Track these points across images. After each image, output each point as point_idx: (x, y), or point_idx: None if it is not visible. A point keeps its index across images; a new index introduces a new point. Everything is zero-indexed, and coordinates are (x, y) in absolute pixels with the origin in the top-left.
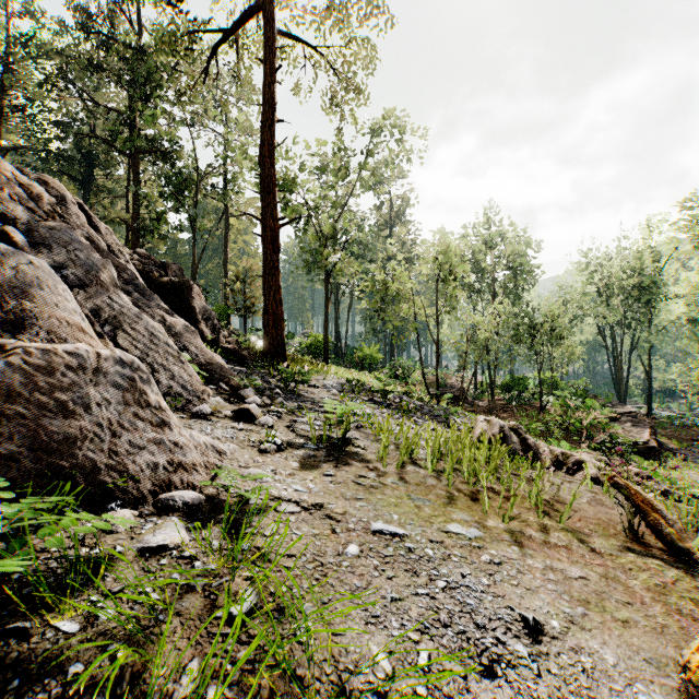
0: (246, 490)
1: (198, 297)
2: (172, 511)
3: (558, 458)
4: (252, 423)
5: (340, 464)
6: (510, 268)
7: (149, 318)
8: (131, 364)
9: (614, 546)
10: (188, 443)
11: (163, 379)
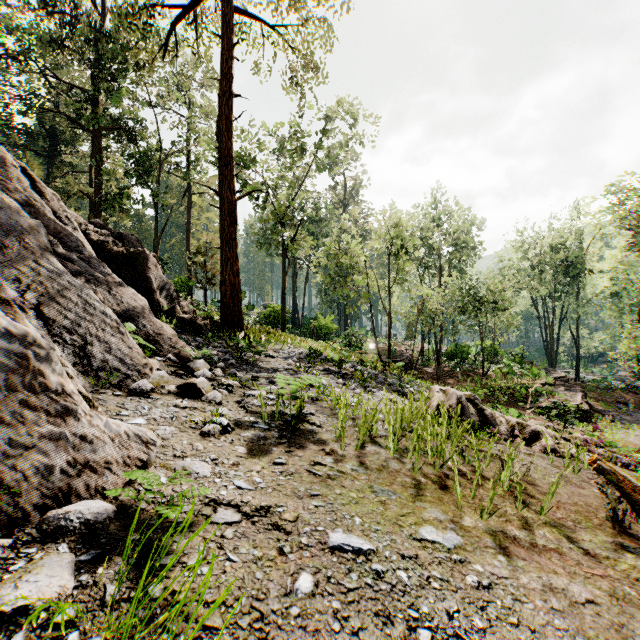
0: (170, 497)
1: (154, 267)
2: (63, 535)
3: (514, 428)
4: (199, 399)
5: (293, 448)
6: (455, 244)
7: (84, 285)
8: (24, 337)
9: (606, 544)
10: (103, 435)
11: (97, 352)
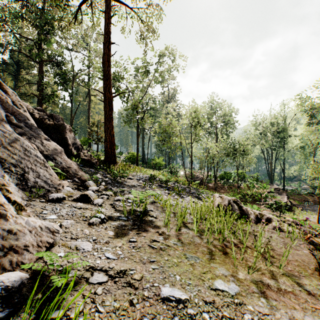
0: (63, 268)
1: (69, 132)
2: None
3: (257, 216)
4: (89, 203)
5: (140, 231)
6: (224, 122)
7: (25, 140)
8: None
9: (318, 286)
10: (24, 228)
11: (31, 177)
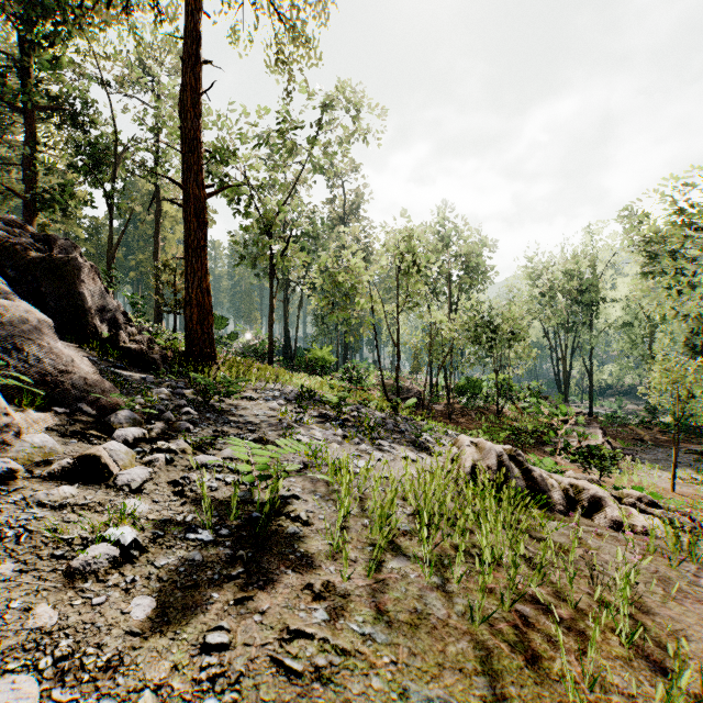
0: None
1: (90, 281)
2: None
3: (567, 492)
4: (103, 482)
5: (252, 588)
6: (467, 267)
7: None
8: None
9: None
10: None
11: None
